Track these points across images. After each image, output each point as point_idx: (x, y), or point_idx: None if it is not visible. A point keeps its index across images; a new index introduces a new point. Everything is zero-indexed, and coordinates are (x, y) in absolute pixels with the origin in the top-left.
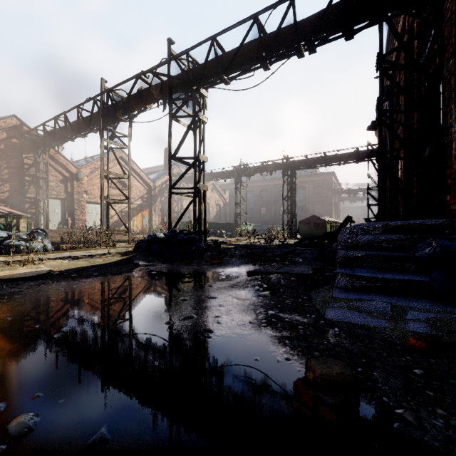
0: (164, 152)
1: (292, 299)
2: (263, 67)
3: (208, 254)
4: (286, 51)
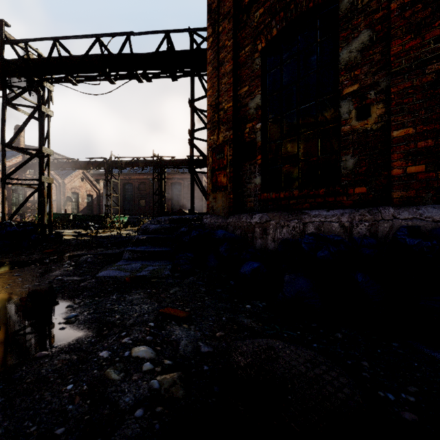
0: (14, 129)
1: (87, 269)
2: (109, 80)
3: (43, 245)
4: (127, 74)
